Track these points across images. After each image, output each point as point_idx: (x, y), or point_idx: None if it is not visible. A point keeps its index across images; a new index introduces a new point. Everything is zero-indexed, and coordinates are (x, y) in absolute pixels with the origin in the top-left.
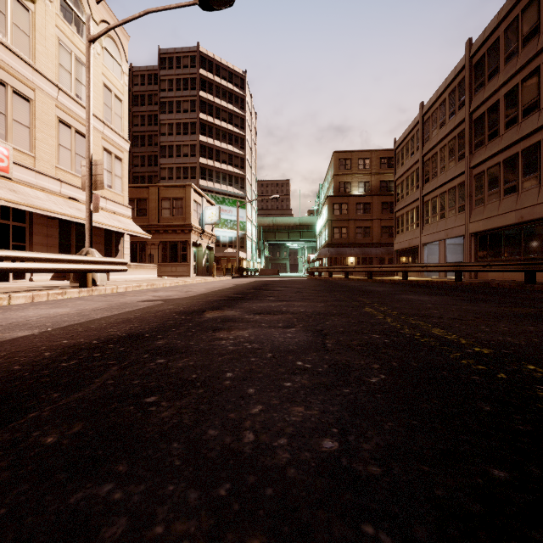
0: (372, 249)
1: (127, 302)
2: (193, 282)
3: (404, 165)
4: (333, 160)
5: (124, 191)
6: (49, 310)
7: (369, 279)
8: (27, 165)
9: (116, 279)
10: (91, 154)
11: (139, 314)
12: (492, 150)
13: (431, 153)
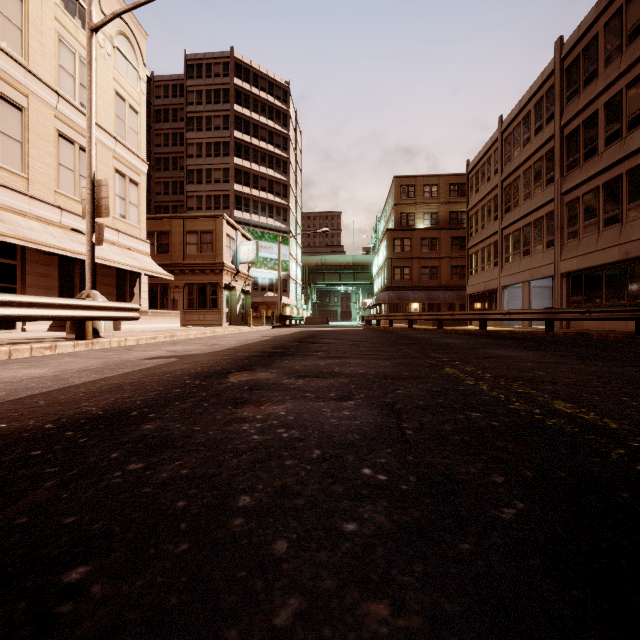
0: (439, 292)
1: (130, 359)
2: (223, 333)
3: (479, 191)
4: (394, 187)
5: (141, 222)
6: (20, 371)
7: (438, 329)
8: (18, 189)
9: (129, 329)
10: (93, 173)
11: (138, 377)
12: (589, 172)
13: (512, 178)
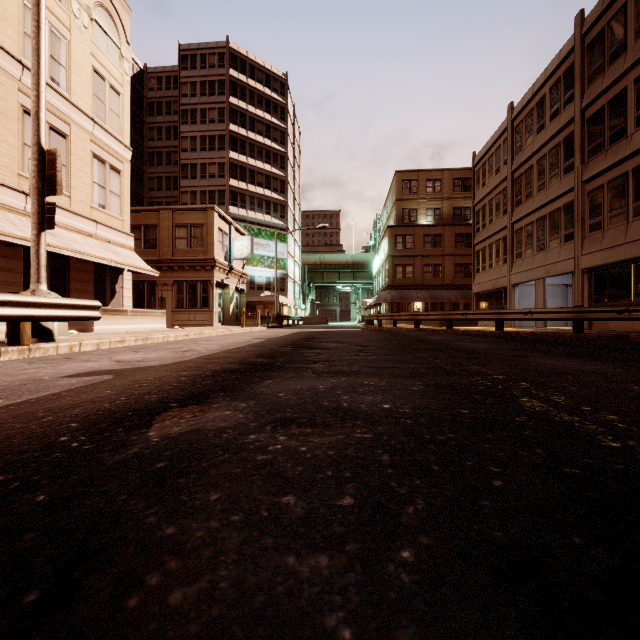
0: (443, 291)
1: (42, 377)
2: (211, 335)
3: (486, 185)
4: (395, 182)
5: (123, 213)
6: None
7: (448, 330)
8: None
9: (104, 330)
10: (41, 140)
11: None
12: (616, 156)
13: (524, 168)
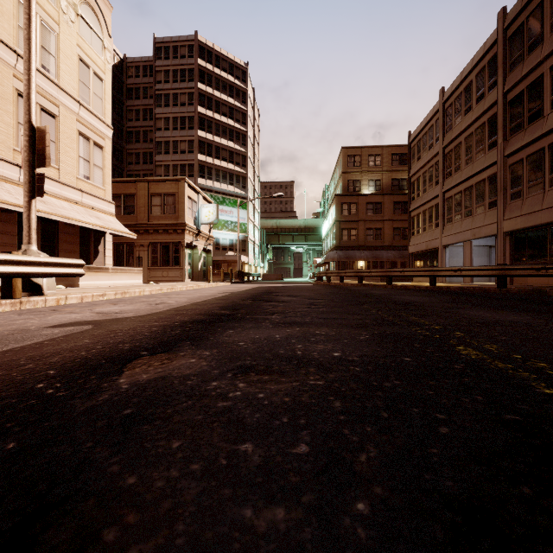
0: (383, 252)
1: (29, 328)
2: (181, 289)
3: (420, 159)
4: (342, 157)
5: (105, 184)
6: None
7: (388, 285)
8: None
9: (88, 285)
10: (32, 118)
11: None
12: (534, 134)
13: (454, 144)
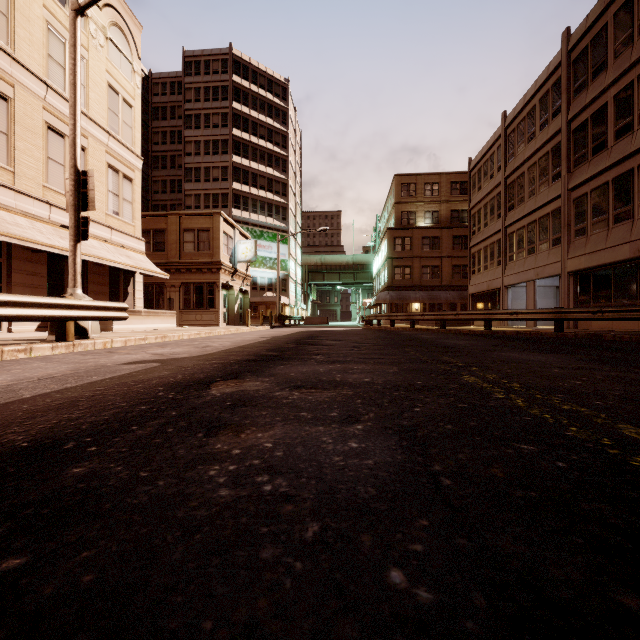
0: (441, 292)
1: (107, 364)
2: (219, 334)
3: (481, 189)
4: (394, 185)
5: (135, 219)
6: None
7: (442, 329)
8: (3, 183)
9: (121, 330)
10: (77, 163)
11: (103, 388)
12: (598, 167)
13: (516, 174)
